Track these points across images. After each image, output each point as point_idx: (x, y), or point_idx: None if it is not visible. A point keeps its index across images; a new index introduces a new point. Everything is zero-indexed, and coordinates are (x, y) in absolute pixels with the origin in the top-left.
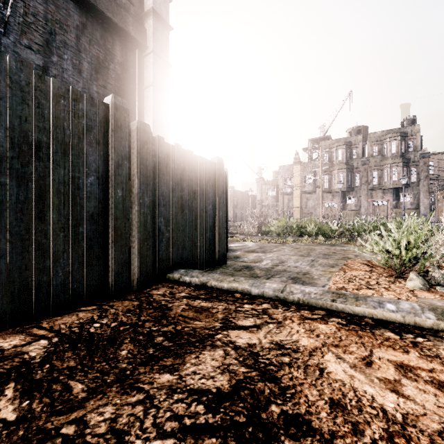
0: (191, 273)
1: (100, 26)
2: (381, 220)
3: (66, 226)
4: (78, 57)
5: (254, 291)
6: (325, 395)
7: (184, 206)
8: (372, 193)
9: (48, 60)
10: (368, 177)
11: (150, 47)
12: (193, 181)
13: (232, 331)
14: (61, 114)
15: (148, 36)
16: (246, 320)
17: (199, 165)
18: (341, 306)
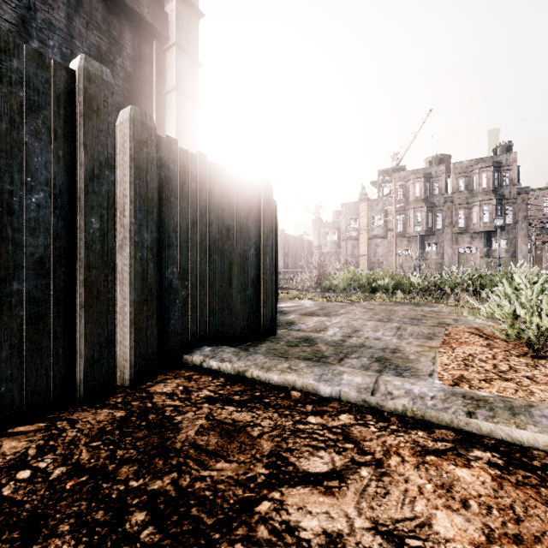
0: (221, 354)
1: (102, 4)
2: (479, 272)
3: None
4: (69, 45)
5: (323, 390)
6: None
7: (212, 249)
8: (458, 238)
9: None
10: (453, 218)
11: (172, 38)
12: (225, 211)
13: (290, 492)
14: None
15: (169, 23)
16: (315, 456)
17: (235, 188)
18: (488, 426)
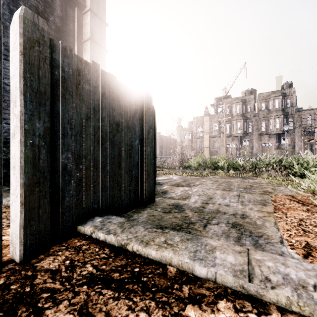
0: (108, 226)
1: None
2: (280, 157)
3: None
4: (15, 4)
5: (199, 271)
6: None
7: (104, 139)
8: (261, 137)
9: None
10: (258, 126)
11: (88, 6)
12: (115, 111)
13: None
14: None
15: None
16: None
17: (123, 94)
18: None
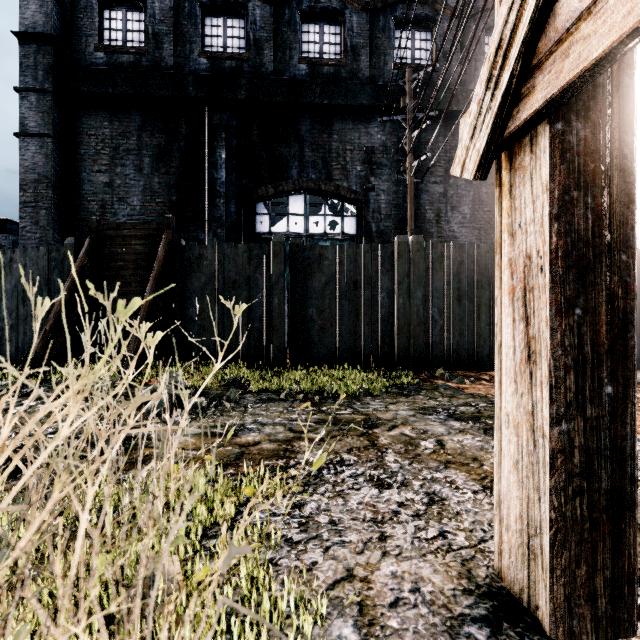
0: None
1: None
2: None
3: (489, 323)
4: None
5: None
6: (639, 405)
7: None
8: None
9: (446, 185)
10: None
11: None
12: None
13: None
14: (487, 262)
15: None
16: None
17: None
18: None
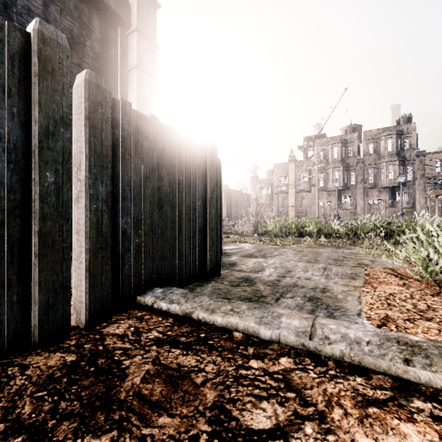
0: (171, 296)
1: None
2: (388, 220)
3: None
4: None
5: (264, 333)
6: None
7: (164, 201)
8: (368, 192)
9: None
10: (364, 176)
11: (134, 24)
12: (176, 168)
13: None
14: None
15: (131, 12)
16: (258, 408)
17: (184, 147)
18: (426, 375)
